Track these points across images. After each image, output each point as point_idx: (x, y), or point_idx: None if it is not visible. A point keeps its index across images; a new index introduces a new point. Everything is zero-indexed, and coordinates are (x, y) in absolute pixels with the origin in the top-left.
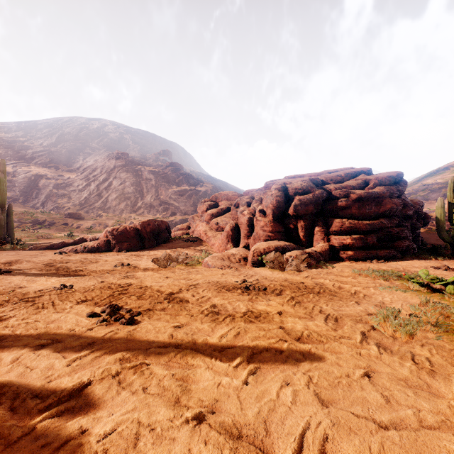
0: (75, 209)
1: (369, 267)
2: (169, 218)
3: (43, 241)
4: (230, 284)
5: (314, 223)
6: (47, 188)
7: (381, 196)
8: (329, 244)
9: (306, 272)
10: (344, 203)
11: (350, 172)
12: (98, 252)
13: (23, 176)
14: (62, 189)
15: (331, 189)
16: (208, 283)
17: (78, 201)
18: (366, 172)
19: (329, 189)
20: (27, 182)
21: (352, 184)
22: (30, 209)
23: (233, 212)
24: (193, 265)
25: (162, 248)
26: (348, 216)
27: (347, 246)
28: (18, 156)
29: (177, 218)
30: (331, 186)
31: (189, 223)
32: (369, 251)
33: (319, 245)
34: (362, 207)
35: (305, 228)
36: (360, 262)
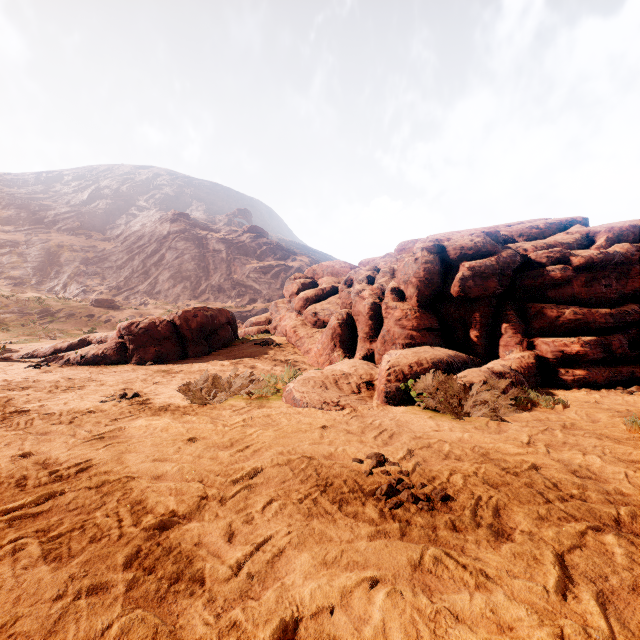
0: (110, 294)
1: (639, 405)
2: (246, 306)
3: (45, 342)
4: (344, 471)
5: (498, 312)
6: (71, 264)
7: (626, 262)
8: (535, 354)
9: (514, 424)
10: (559, 275)
11: (554, 222)
12: (103, 365)
13: (39, 247)
14: (93, 266)
15: (527, 250)
16: (287, 464)
17: (115, 283)
18: (581, 222)
19: (523, 248)
20: (44, 256)
21: (567, 241)
22: (46, 294)
23: (343, 294)
24: (263, 398)
25: (217, 358)
26: (567, 298)
27: (571, 358)
28: (35, 219)
29: (258, 307)
30: (526, 244)
31: (270, 313)
32: (615, 368)
33: (514, 355)
34: (593, 282)
35: (481, 323)
36: (604, 391)
